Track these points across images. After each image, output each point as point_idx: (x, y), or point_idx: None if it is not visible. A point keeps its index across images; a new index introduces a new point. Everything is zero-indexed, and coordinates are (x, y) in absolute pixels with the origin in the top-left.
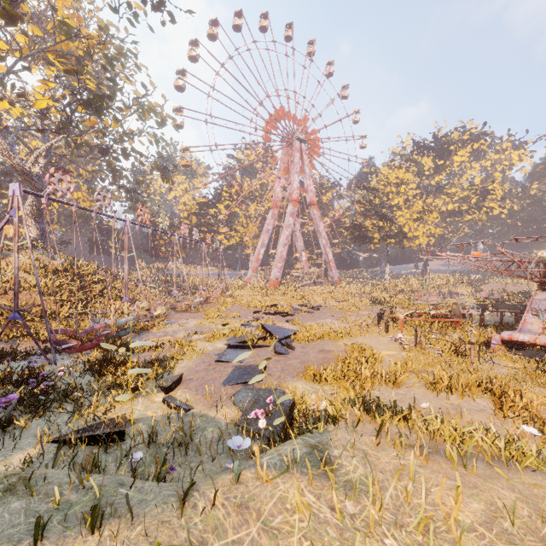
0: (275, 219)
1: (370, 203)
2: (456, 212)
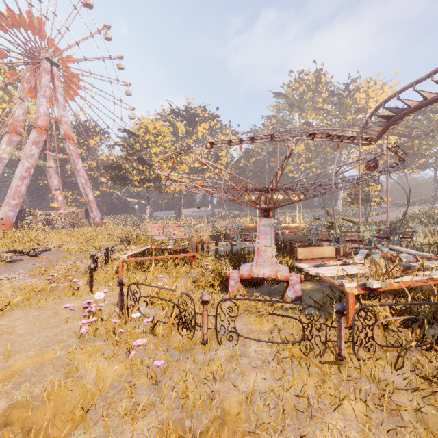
0: (13, 147)
1: (132, 148)
2: (200, 169)
